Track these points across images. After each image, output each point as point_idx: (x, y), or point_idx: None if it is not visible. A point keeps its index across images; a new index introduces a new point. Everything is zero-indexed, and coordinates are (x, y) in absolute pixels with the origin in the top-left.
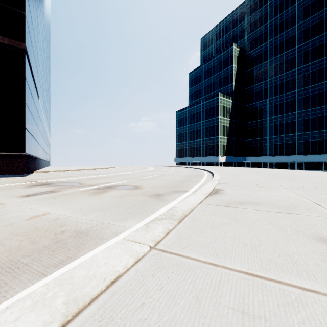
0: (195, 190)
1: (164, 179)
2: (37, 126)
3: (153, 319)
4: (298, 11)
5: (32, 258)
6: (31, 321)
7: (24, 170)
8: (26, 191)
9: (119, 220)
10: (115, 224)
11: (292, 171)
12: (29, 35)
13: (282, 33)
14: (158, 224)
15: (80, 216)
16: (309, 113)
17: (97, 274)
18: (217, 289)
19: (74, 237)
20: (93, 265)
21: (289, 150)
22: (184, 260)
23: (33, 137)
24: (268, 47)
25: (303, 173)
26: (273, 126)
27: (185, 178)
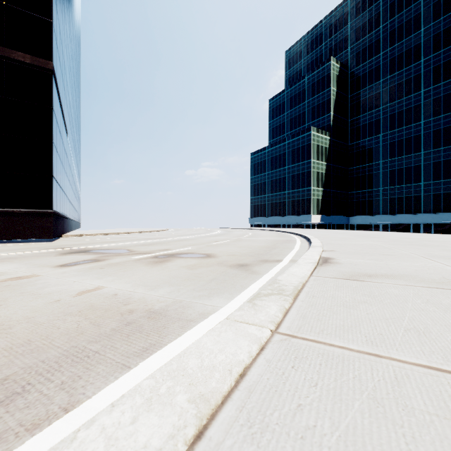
0: (291, 259)
1: (242, 245)
2: (66, 174)
3: (325, 426)
4: (424, 9)
5: (102, 345)
6: (155, 423)
7: (52, 233)
8: (61, 259)
9: (202, 297)
10: (198, 302)
11: (420, 236)
12: (57, 51)
13: (402, 41)
14: (267, 301)
15: (146, 291)
16: (441, 154)
17: (216, 364)
18: (398, 388)
19: (148, 319)
20: (204, 352)
21: (412, 207)
22: (328, 349)
23: (62, 189)
24: (381, 62)
25: (438, 238)
26: (388, 172)
27: (270, 244)
